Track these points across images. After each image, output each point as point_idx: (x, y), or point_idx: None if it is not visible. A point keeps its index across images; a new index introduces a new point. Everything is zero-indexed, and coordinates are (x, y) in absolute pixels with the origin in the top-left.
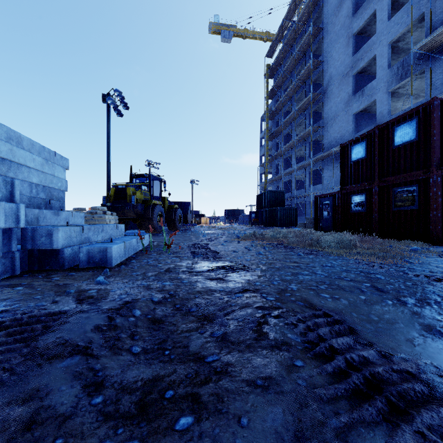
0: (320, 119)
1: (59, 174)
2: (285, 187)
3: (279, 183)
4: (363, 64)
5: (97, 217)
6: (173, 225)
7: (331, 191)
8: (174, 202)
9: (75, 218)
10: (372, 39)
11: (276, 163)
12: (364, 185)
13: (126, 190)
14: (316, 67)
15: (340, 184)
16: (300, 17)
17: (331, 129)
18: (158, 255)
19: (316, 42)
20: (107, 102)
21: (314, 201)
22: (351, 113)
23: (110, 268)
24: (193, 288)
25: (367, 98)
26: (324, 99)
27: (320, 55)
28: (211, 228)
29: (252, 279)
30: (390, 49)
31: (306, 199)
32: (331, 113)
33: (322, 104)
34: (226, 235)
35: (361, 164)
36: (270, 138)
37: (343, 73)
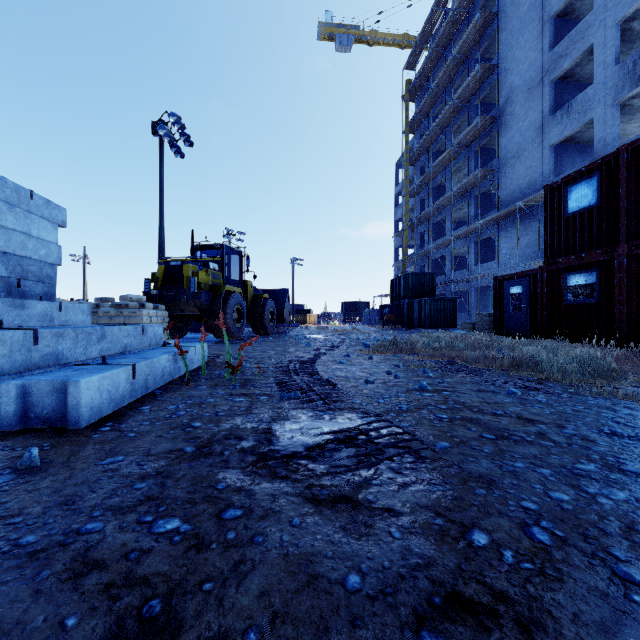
0: (491, 159)
1: (43, 232)
2: (435, 267)
3: (425, 262)
4: (570, 62)
5: (128, 313)
6: (260, 325)
7: (513, 271)
8: (264, 290)
9: (69, 313)
10: (585, 19)
11: (420, 231)
12: (594, 254)
13: (182, 268)
14: (487, 76)
15: (545, 255)
16: (460, 0)
17: (513, 173)
18: (211, 388)
19: (487, 37)
20: (159, 135)
21: (494, 286)
22: (548, 144)
23: (67, 436)
24: (248, 563)
25: (577, 118)
26: (500, 125)
27: (491, 58)
28: (321, 331)
29: (449, 503)
30: (618, 32)
31: (469, 285)
32: (512, 147)
33: (498, 134)
34: (346, 343)
35: (588, 217)
36: (411, 192)
37: (534, 81)
